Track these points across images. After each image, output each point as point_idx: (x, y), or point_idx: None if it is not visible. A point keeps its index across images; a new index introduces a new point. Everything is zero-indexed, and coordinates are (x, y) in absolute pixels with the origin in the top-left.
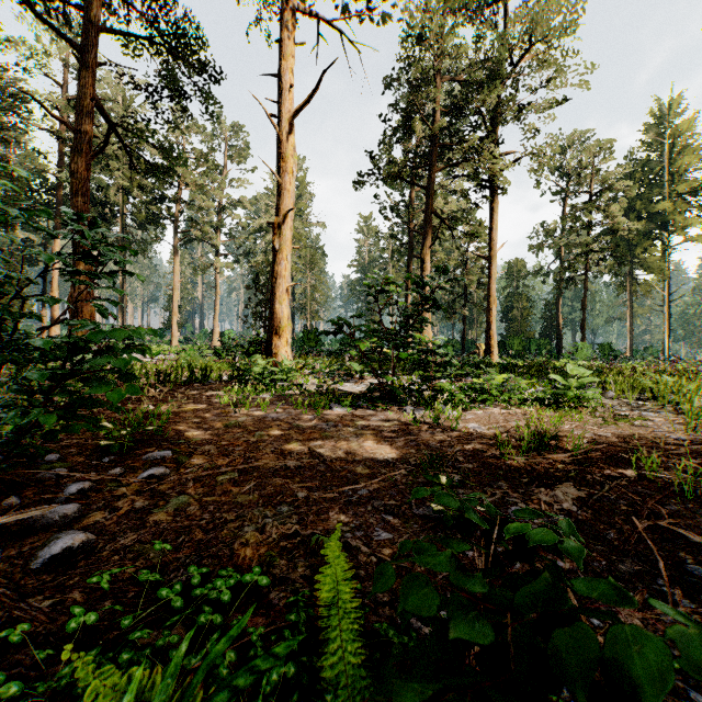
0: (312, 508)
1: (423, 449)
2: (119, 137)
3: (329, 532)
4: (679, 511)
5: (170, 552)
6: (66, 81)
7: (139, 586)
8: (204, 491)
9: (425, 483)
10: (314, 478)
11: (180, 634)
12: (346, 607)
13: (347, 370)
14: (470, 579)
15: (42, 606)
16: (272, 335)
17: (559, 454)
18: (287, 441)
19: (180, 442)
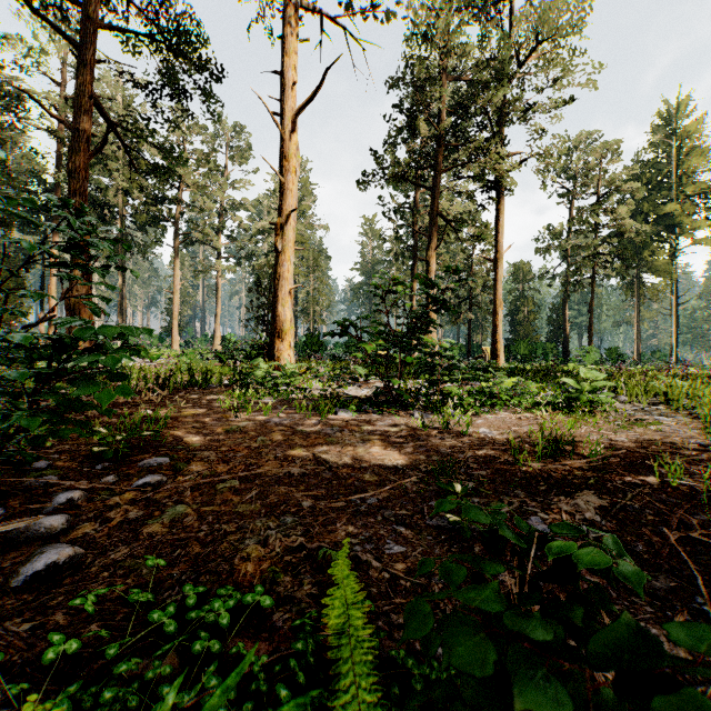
0: (318, 518)
1: (434, 455)
2: (117, 136)
3: (337, 545)
4: (709, 521)
5: (165, 567)
6: (64, 80)
7: (130, 606)
8: (203, 501)
9: (437, 491)
10: (319, 486)
11: (173, 663)
12: (359, 634)
13: (352, 373)
14: (528, 621)
15: (20, 630)
16: (275, 338)
17: (577, 460)
18: (291, 447)
19: (178, 448)
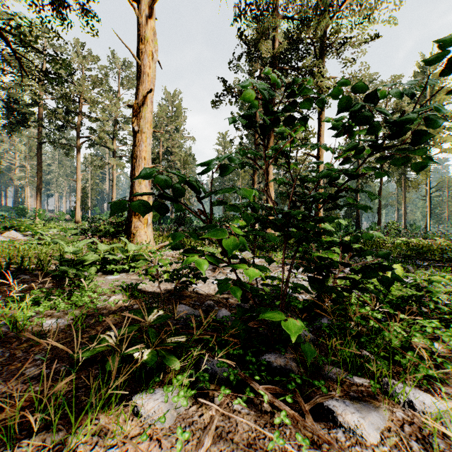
0: None
1: None
2: (7, 41)
3: None
4: None
5: None
6: None
7: None
8: None
9: None
10: None
11: None
12: None
13: (197, 269)
14: None
15: None
16: (131, 215)
17: None
18: None
19: None
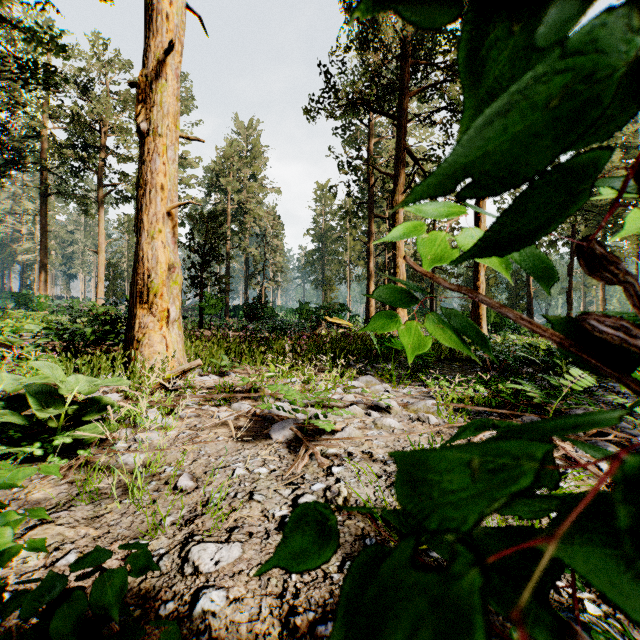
0: None
1: None
2: None
3: None
4: None
5: None
6: None
7: None
8: None
9: None
10: None
11: None
12: None
13: None
14: None
15: None
16: (135, 302)
17: None
18: None
19: None
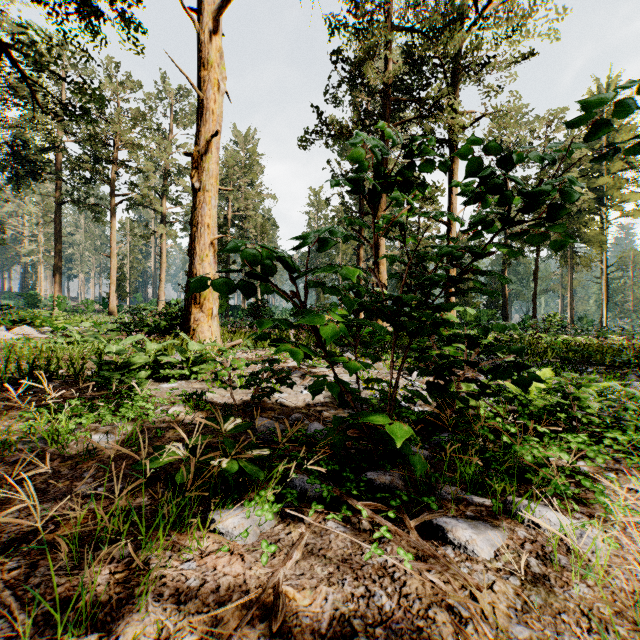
0: None
1: None
2: (16, 64)
3: None
4: None
5: None
6: None
7: None
8: None
9: None
10: None
11: None
12: None
13: (282, 372)
14: None
15: None
16: (190, 304)
17: None
18: None
19: None
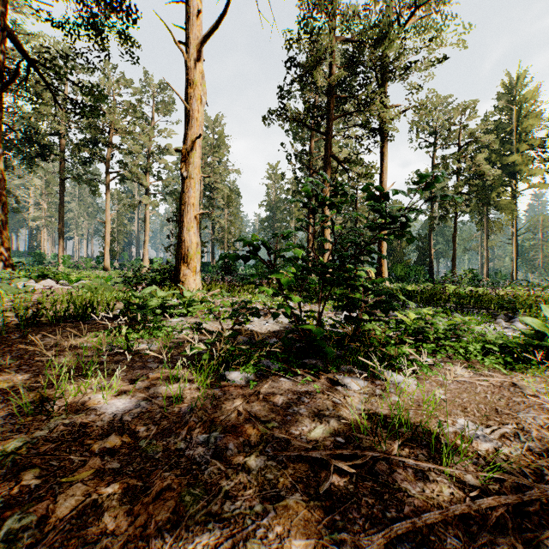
0: None
1: None
2: (39, 74)
3: None
4: None
5: None
6: None
7: None
8: None
9: None
10: None
11: None
12: None
13: (253, 308)
14: None
15: None
16: (180, 263)
17: None
18: None
19: None
